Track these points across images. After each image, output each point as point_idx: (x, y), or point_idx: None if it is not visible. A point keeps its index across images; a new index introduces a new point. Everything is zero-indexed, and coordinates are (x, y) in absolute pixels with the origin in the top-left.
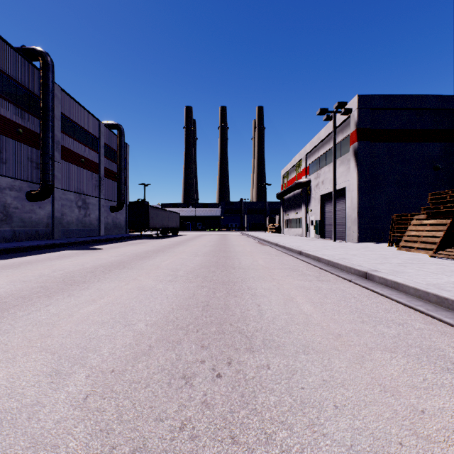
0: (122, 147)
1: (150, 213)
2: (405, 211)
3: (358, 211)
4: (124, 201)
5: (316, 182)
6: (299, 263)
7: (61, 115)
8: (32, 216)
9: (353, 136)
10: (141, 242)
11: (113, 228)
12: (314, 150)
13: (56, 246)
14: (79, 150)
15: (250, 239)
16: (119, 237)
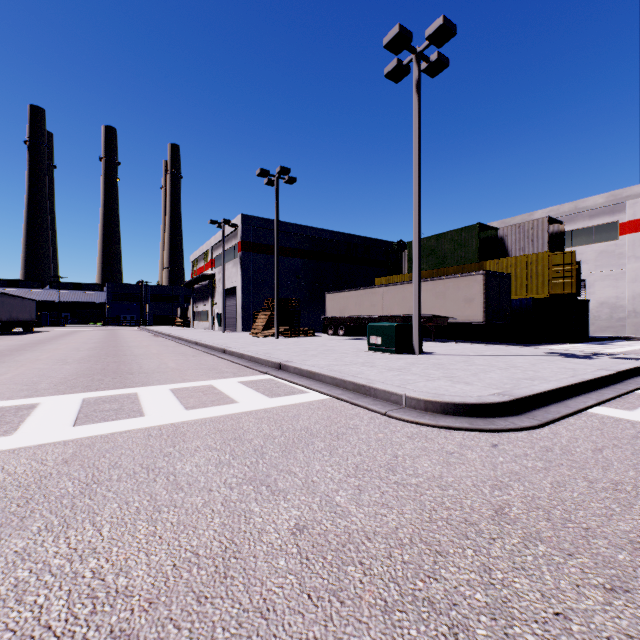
0: None
1: None
2: None
3: (242, 307)
4: None
5: (219, 277)
6: (173, 343)
7: None
8: None
9: (240, 246)
10: None
11: None
12: (218, 245)
13: None
14: None
15: (148, 333)
16: None
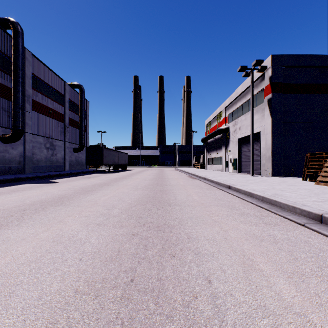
0: (82, 102)
1: (104, 153)
2: (310, 150)
3: (272, 150)
4: (84, 143)
5: (234, 128)
6: (231, 198)
7: (31, 75)
8: (5, 155)
9: (267, 89)
10: (94, 176)
11: (76, 164)
12: (232, 103)
13: (20, 180)
14: (47, 103)
15: (182, 173)
16: (79, 172)
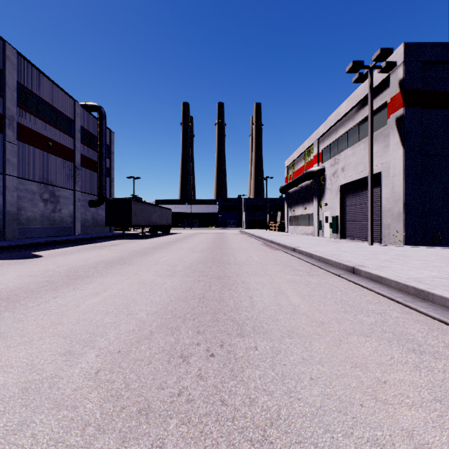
0: (103, 132)
1: (133, 207)
2: None
3: (404, 202)
4: (105, 194)
5: (333, 170)
6: (378, 303)
7: (17, 86)
8: None
9: (396, 101)
10: (114, 243)
11: (94, 225)
12: (330, 131)
13: None
14: (45, 131)
15: (253, 239)
16: (93, 237)
